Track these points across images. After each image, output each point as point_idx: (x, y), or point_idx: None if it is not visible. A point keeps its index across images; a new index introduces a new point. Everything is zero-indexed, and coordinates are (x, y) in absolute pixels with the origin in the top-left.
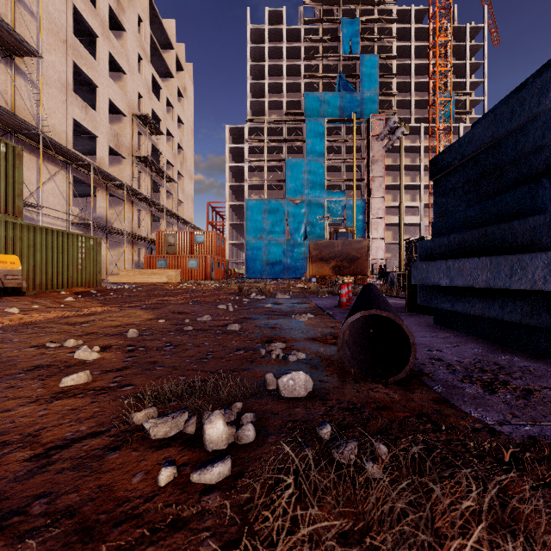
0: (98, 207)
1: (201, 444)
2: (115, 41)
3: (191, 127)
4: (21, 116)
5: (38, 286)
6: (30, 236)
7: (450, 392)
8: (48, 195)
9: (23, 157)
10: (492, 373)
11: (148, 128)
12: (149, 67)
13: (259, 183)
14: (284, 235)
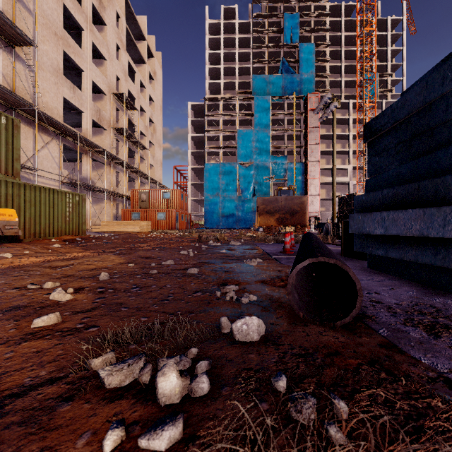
0: (84, 170)
1: (154, 397)
2: (98, 34)
3: (160, 104)
4: (21, 95)
5: (33, 234)
6: (26, 193)
7: (396, 335)
8: (43, 159)
9: (22, 128)
10: (431, 316)
11: (125, 105)
12: (125, 55)
13: (216, 150)
14: (236, 192)
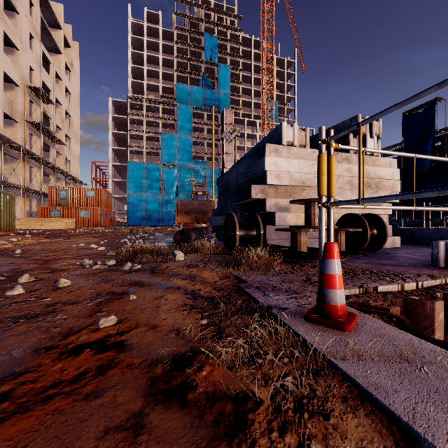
0: None
1: None
2: (9, 22)
3: (77, 97)
4: None
5: None
6: None
7: None
8: None
9: None
10: None
11: (39, 98)
12: (40, 45)
13: (139, 149)
14: (160, 192)
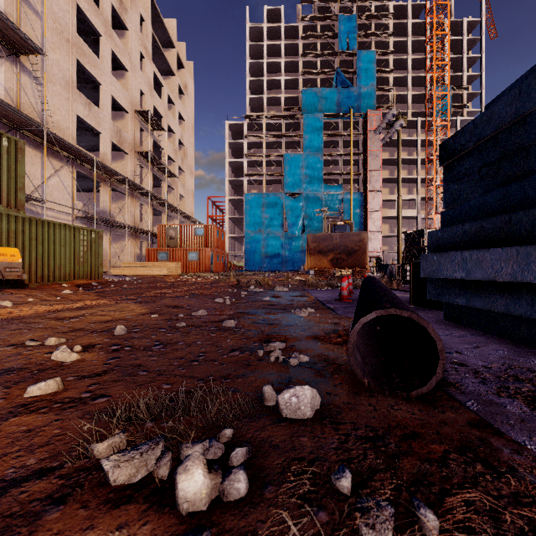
0: (101, 202)
1: (172, 500)
2: (118, 40)
3: (192, 124)
4: (27, 113)
5: (40, 278)
6: (32, 229)
7: (489, 410)
8: (53, 189)
9: (28, 152)
10: (531, 383)
11: (150, 125)
12: (151, 65)
13: (258, 178)
14: (282, 228)
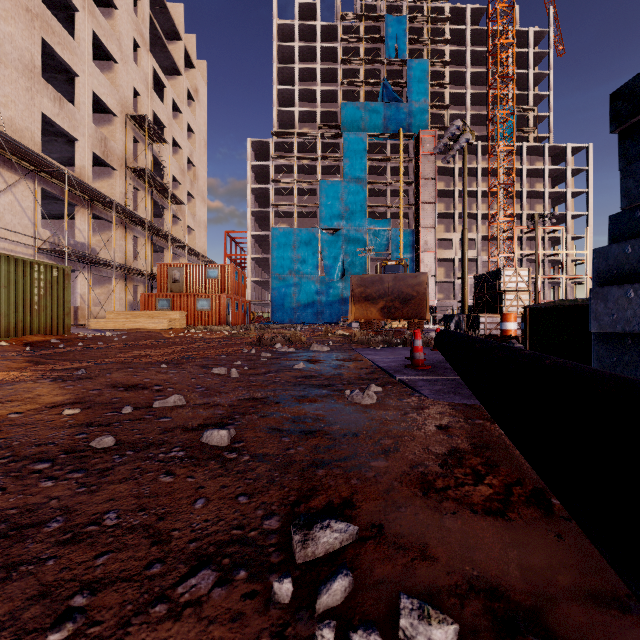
0: (78, 231)
1: None
2: (102, 19)
3: (204, 139)
4: None
5: None
6: None
7: None
8: (4, 211)
9: None
10: None
11: (147, 134)
12: (149, 58)
13: (288, 209)
14: (318, 271)
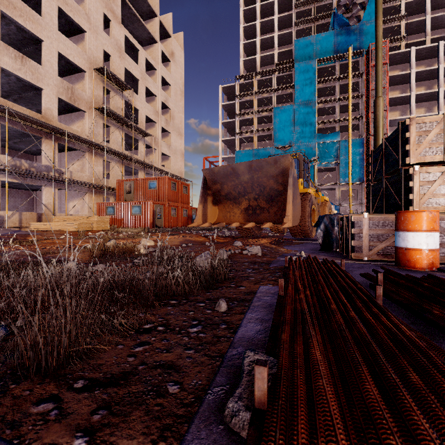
0: (43, 157)
1: None
2: None
3: (180, 89)
4: None
5: None
6: None
7: None
8: None
9: None
10: None
11: (115, 84)
12: (120, 29)
13: (249, 135)
14: None
